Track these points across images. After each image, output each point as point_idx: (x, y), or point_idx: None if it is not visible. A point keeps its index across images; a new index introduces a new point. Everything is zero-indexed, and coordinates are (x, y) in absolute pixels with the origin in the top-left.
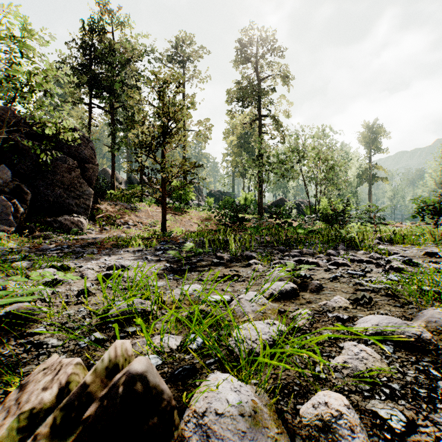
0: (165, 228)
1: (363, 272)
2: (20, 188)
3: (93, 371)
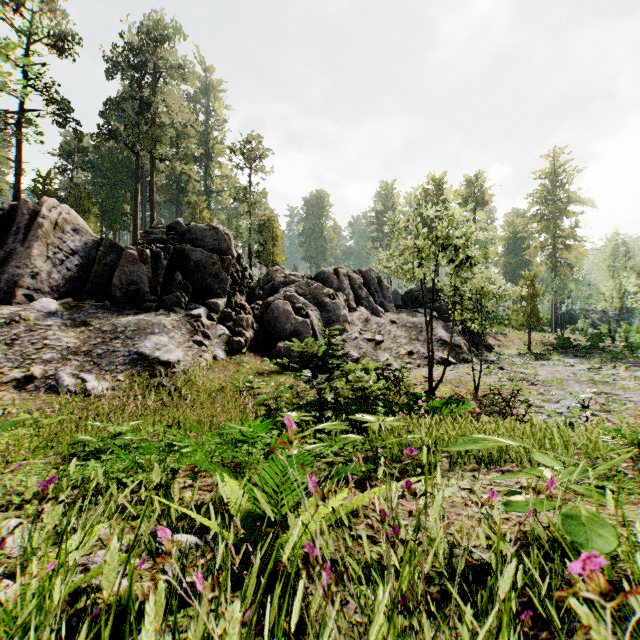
0: (530, 349)
1: (638, 364)
2: (471, 331)
3: (616, 364)
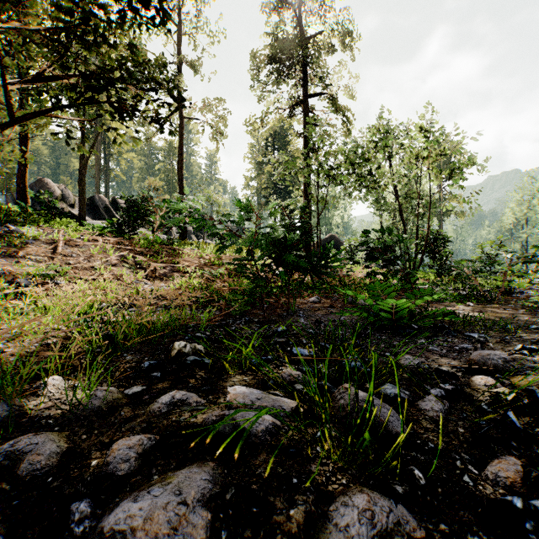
0: None
1: None
2: None
3: None
